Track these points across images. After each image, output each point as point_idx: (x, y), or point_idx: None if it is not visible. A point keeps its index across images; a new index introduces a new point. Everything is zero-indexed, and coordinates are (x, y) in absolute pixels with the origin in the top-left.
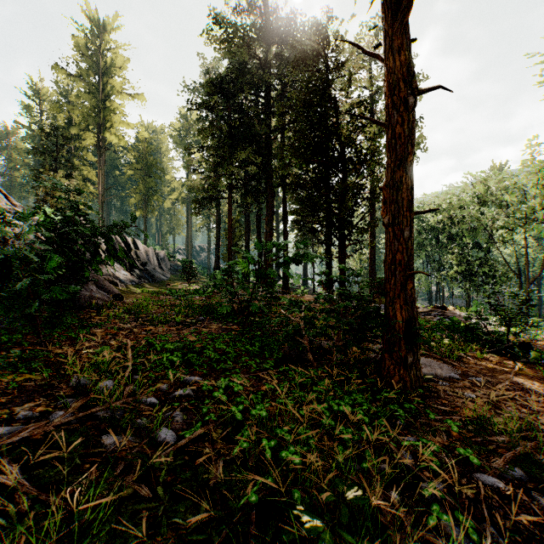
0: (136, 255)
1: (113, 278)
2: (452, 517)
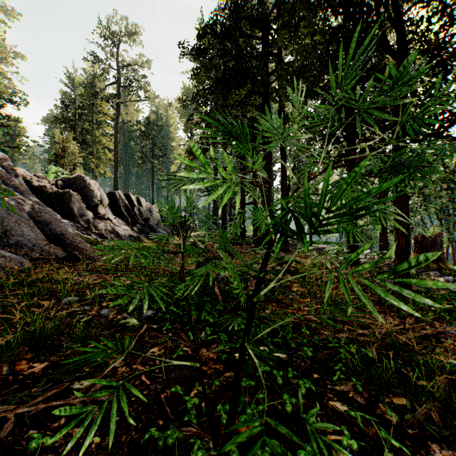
0: (139, 211)
1: (108, 233)
2: None
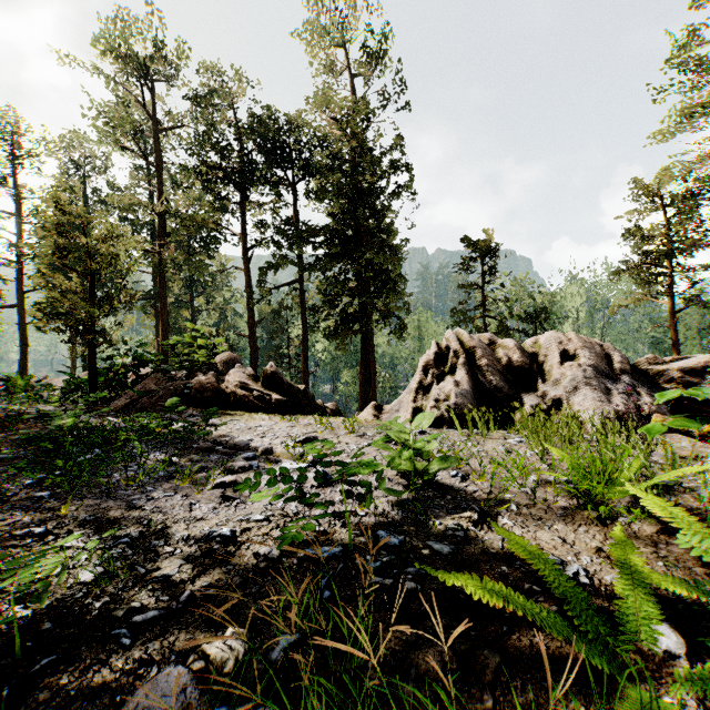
0: None
1: None
2: None
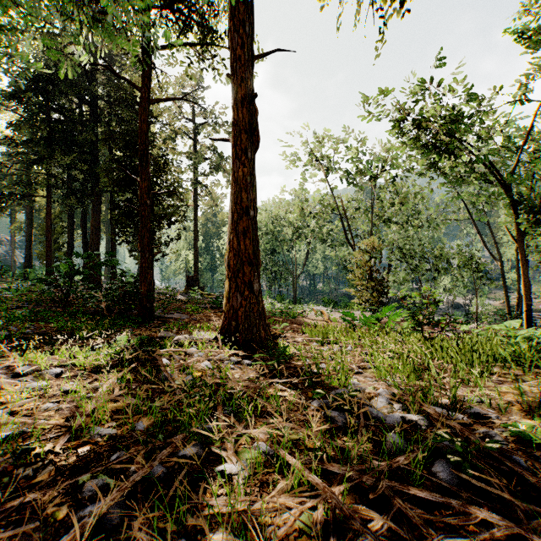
0: None
1: None
2: (133, 335)
